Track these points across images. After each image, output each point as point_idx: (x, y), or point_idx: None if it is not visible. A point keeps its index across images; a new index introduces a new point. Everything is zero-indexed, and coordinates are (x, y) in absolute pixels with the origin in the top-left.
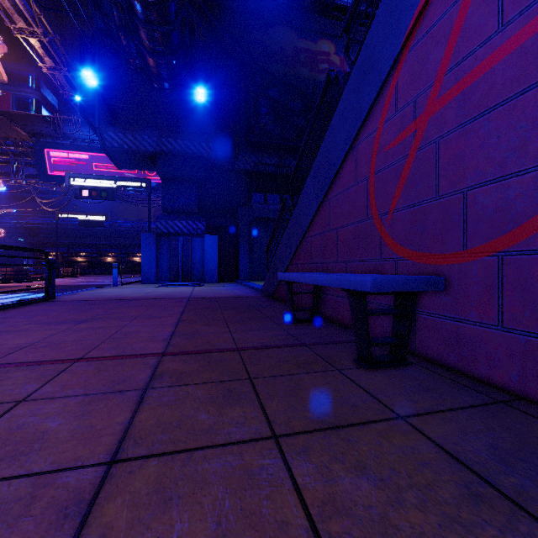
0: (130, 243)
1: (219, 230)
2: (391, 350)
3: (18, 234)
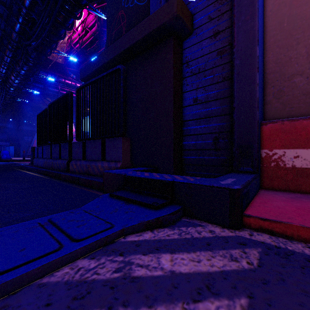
0: None
1: (14, 144)
2: None
3: None
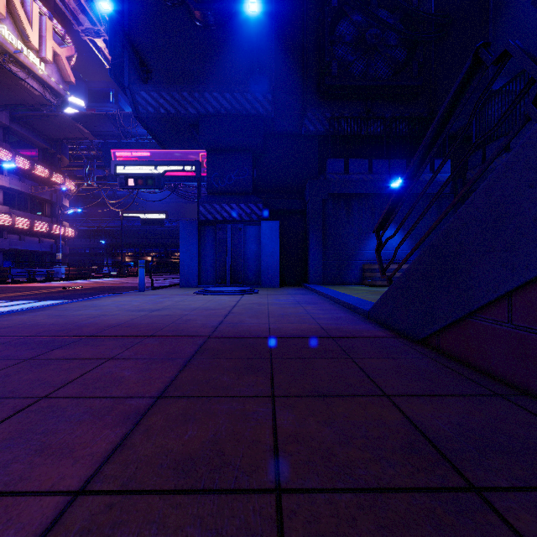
0: None
1: (281, 216)
2: None
3: (101, 237)
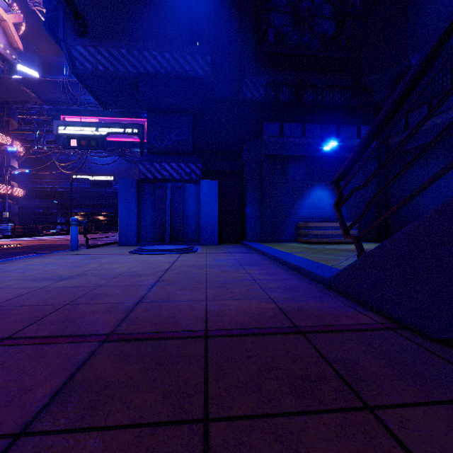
0: None
1: (220, 177)
2: None
3: (54, 198)
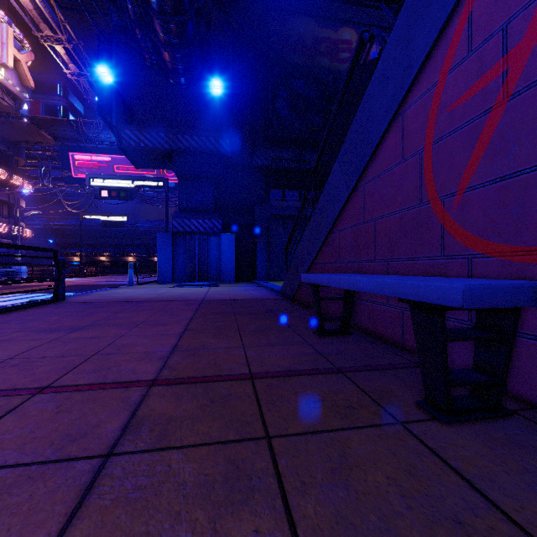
0: (151, 243)
1: (236, 229)
2: (474, 388)
3: (48, 236)
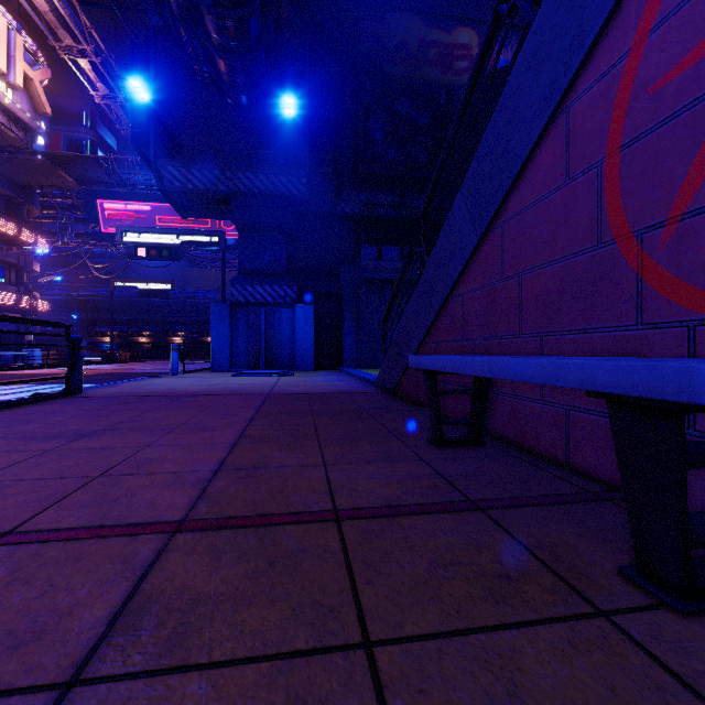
0: (204, 319)
1: (316, 298)
2: None
3: (70, 309)
